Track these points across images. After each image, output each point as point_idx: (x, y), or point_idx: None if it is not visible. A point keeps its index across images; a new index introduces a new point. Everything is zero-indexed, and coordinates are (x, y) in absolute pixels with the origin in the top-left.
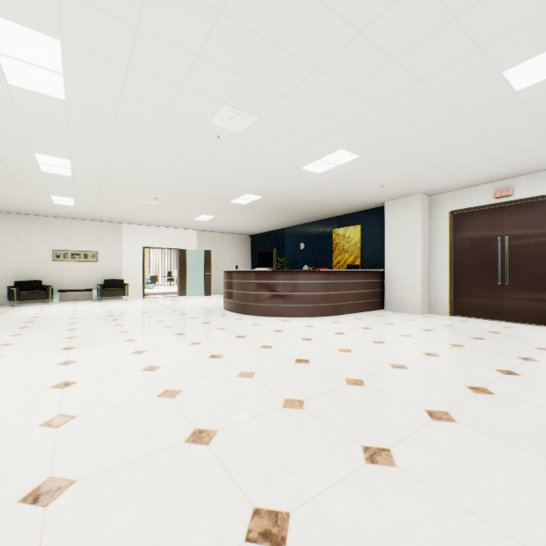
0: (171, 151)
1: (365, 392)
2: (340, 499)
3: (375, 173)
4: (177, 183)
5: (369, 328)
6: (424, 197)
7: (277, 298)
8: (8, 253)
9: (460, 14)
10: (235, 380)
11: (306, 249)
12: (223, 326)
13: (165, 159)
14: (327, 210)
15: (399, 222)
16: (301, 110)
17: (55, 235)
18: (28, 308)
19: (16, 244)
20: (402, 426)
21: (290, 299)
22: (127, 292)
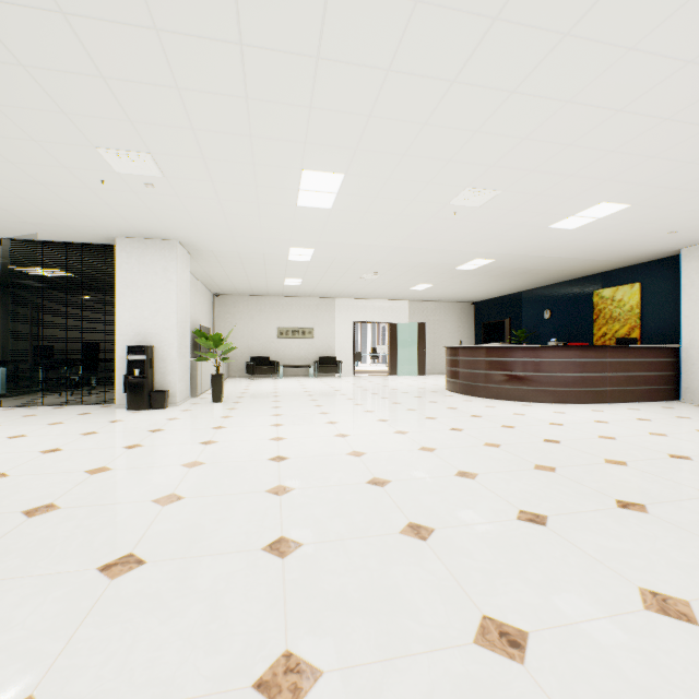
0: (404, 231)
1: (627, 470)
2: (590, 518)
3: (658, 219)
4: (401, 257)
5: (648, 419)
6: None
7: (515, 378)
8: (245, 332)
9: None
10: (482, 448)
11: (553, 318)
12: (452, 406)
13: (396, 238)
14: (584, 266)
15: None
16: (550, 178)
17: (279, 313)
18: (263, 381)
19: (251, 323)
20: (664, 496)
21: (532, 381)
22: (340, 369)
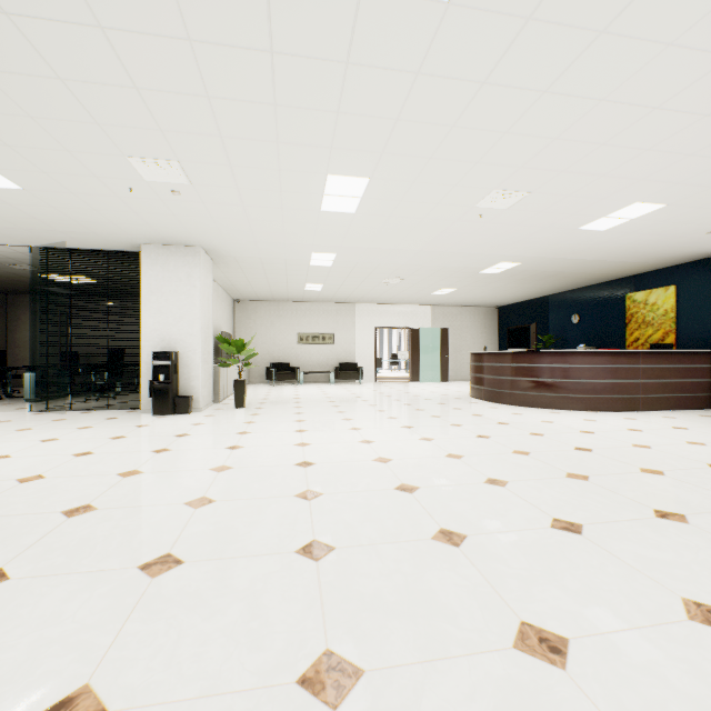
0: (428, 234)
1: (664, 479)
2: (627, 527)
3: (696, 219)
4: (424, 261)
5: (684, 428)
6: None
7: (542, 385)
8: (266, 338)
9: None
10: (511, 455)
11: (581, 323)
12: (477, 413)
13: (420, 242)
14: (615, 269)
15: None
16: (581, 178)
17: (299, 319)
18: (284, 387)
19: (271, 329)
20: (705, 506)
21: (560, 388)
22: (361, 375)
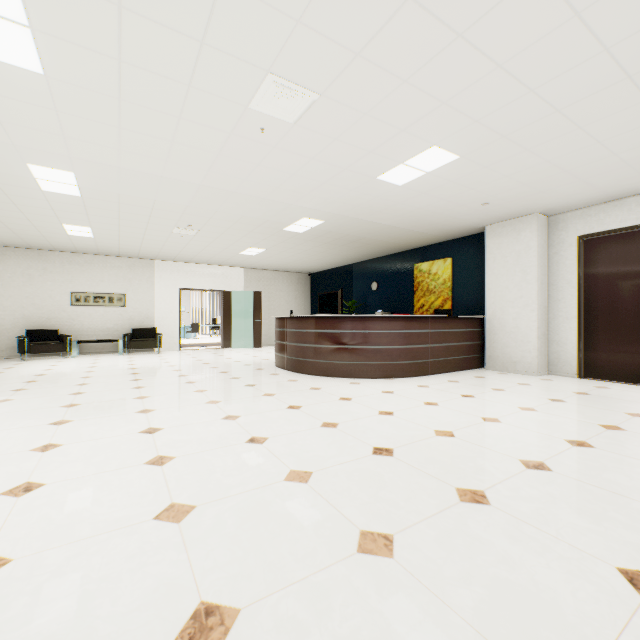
0: (201, 155)
1: (495, 519)
2: None
3: (479, 183)
4: (214, 204)
5: (471, 395)
6: (541, 218)
7: (344, 352)
8: (19, 296)
9: None
10: (281, 488)
11: (380, 290)
12: (271, 390)
13: (195, 169)
14: (407, 239)
15: (506, 252)
16: (381, 79)
17: (75, 274)
18: (39, 363)
19: (29, 285)
20: (590, 615)
21: (360, 355)
22: (159, 343)
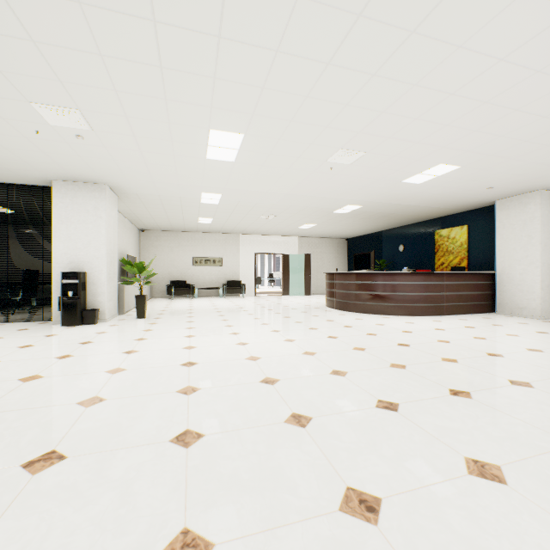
0: (293, 181)
1: (457, 366)
2: (430, 404)
3: (480, 178)
4: (291, 202)
5: (472, 327)
6: (545, 193)
7: (377, 297)
8: (166, 260)
9: (542, 68)
10: (352, 351)
11: (405, 251)
12: (330, 319)
13: (287, 187)
14: (428, 212)
15: (513, 221)
16: (402, 143)
17: (194, 245)
18: (181, 301)
19: (171, 253)
20: (483, 385)
21: (390, 299)
22: (244, 290)
